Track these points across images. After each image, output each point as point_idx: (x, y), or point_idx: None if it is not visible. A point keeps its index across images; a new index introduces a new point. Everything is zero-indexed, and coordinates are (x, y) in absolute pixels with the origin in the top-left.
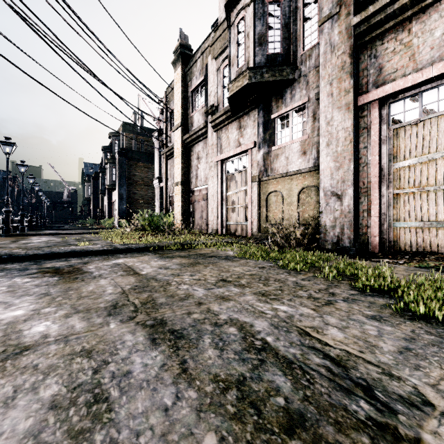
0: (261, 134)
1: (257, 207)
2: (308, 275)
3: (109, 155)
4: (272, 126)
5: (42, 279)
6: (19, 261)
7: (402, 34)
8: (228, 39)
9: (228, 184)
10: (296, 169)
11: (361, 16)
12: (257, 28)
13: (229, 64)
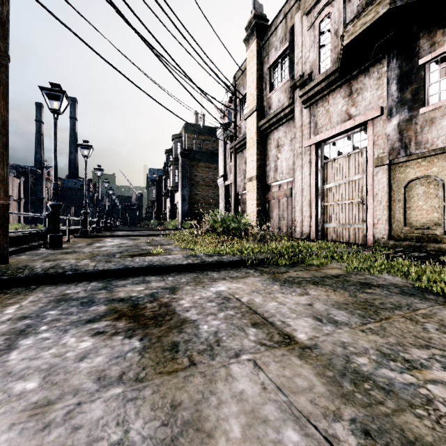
0: (395, 94)
1: (384, 202)
2: None
3: (172, 157)
4: (419, 77)
5: (112, 342)
6: (85, 279)
7: None
8: None
9: (326, 174)
10: None
11: None
12: None
13: (344, 0)
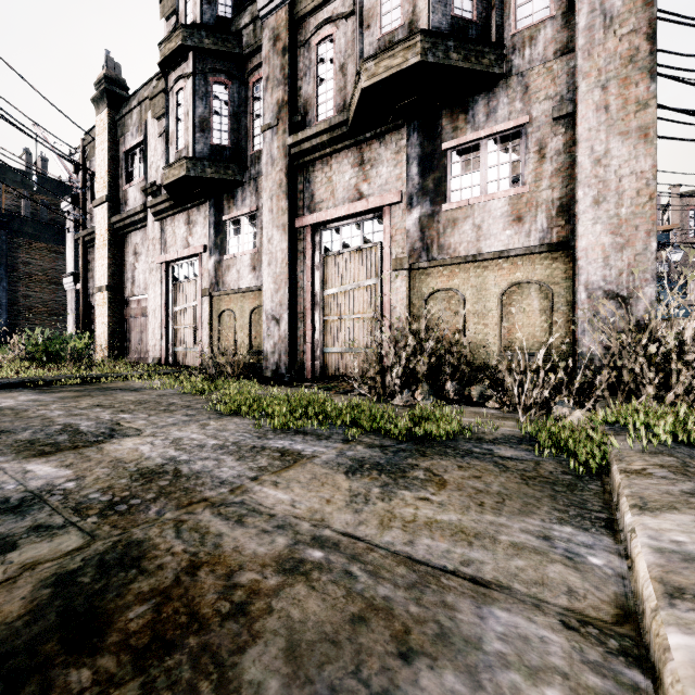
0: (213, 238)
1: (208, 328)
2: (198, 398)
3: None
4: (224, 230)
5: None
6: None
7: (326, 167)
8: (165, 108)
9: (176, 296)
10: (247, 286)
11: (293, 139)
12: (198, 109)
13: (167, 142)
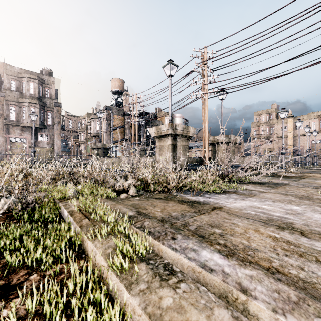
0: None
1: None
2: None
3: None
4: None
5: None
6: None
7: (13, 128)
8: None
9: None
10: None
11: (6, 122)
12: None
13: None
